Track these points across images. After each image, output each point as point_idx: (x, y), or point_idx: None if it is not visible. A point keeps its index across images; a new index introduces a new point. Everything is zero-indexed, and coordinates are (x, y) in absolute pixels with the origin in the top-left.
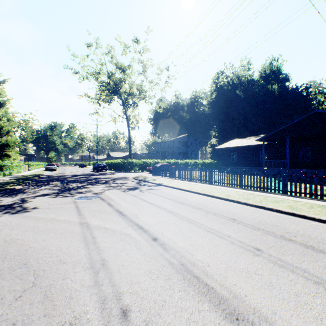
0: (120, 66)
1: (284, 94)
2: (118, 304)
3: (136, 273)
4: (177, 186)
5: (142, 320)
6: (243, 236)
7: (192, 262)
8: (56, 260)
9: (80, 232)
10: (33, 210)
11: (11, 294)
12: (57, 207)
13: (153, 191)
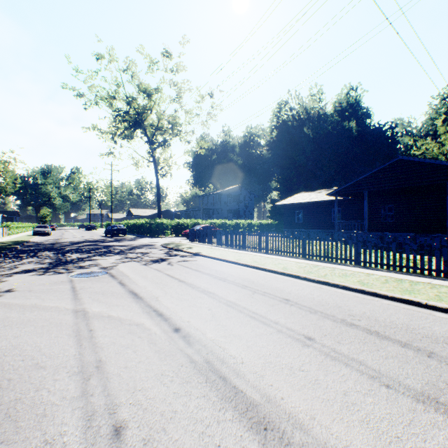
0: (144, 89)
1: (365, 134)
2: (110, 420)
3: (142, 377)
4: (220, 256)
5: (141, 438)
6: (294, 321)
7: (221, 358)
8: (30, 364)
9: (72, 324)
10: (6, 294)
11: None
12: (43, 288)
13: (186, 264)
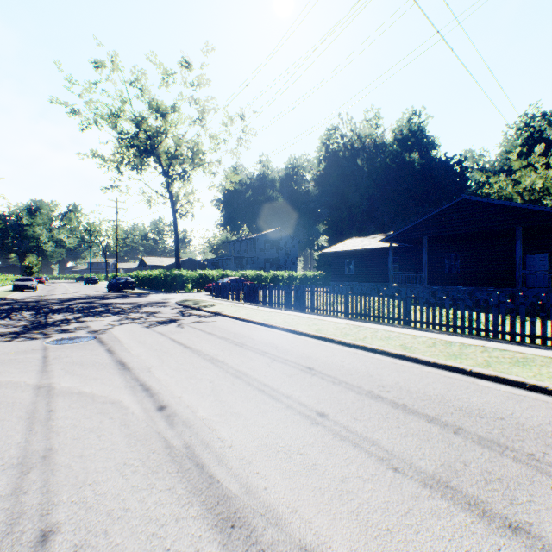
0: (157, 106)
1: (429, 169)
2: (40, 524)
3: (98, 468)
4: (245, 315)
5: (72, 545)
6: (310, 394)
7: (206, 441)
8: None
9: (28, 403)
10: None
11: None
12: (5, 358)
13: (201, 326)
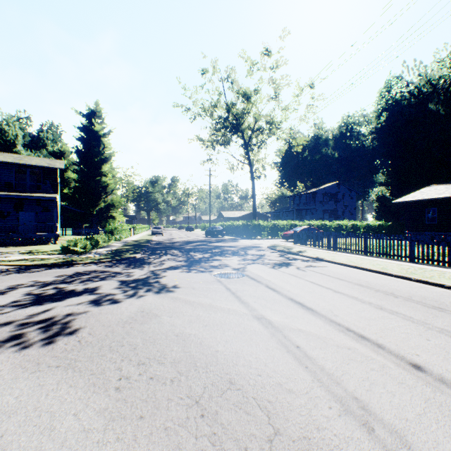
0: (244, 92)
1: None
2: None
3: None
4: (353, 263)
5: None
6: None
7: None
8: (272, 382)
9: (267, 333)
10: (176, 289)
11: (253, 442)
12: (201, 286)
13: (319, 270)
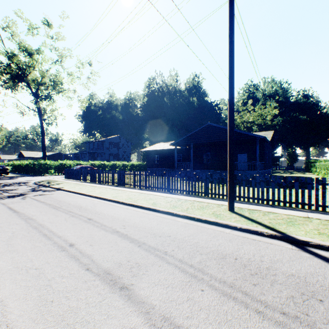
0: (24, 48)
1: (203, 107)
2: None
3: None
4: (76, 189)
5: None
6: (76, 234)
7: None
8: None
9: None
10: None
11: None
12: None
13: (39, 197)
